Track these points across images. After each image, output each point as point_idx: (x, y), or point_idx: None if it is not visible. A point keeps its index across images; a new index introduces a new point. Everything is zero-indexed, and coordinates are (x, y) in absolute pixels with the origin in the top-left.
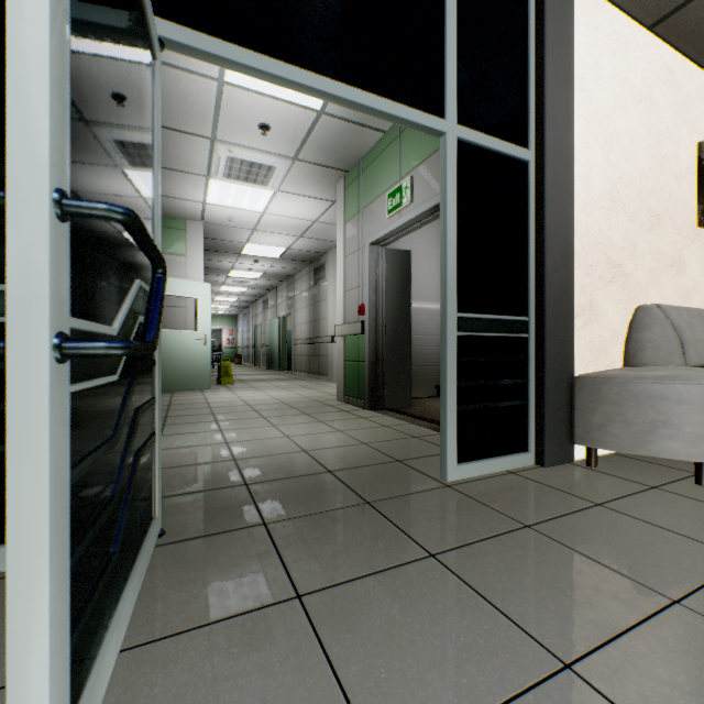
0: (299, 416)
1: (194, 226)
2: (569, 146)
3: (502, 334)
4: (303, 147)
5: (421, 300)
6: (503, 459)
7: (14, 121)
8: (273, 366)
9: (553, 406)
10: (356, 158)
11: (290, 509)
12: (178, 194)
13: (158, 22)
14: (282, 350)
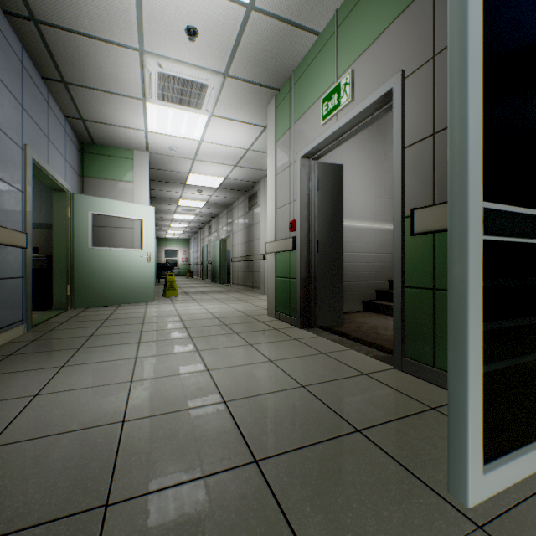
0: (228, 336)
1: (140, 155)
2: None
3: None
4: (233, 60)
5: (349, 219)
6: None
7: None
8: (215, 280)
9: None
10: (288, 72)
11: None
12: (121, 121)
13: None
14: (222, 266)
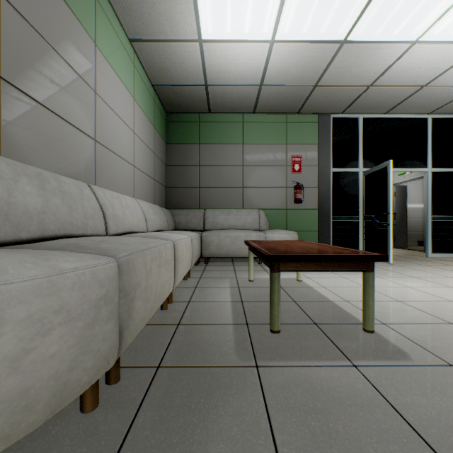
0: None
1: None
2: None
3: (446, 220)
4: None
5: (409, 203)
6: (447, 254)
7: (390, 208)
8: None
9: None
10: None
11: None
12: None
13: (366, 169)
14: None
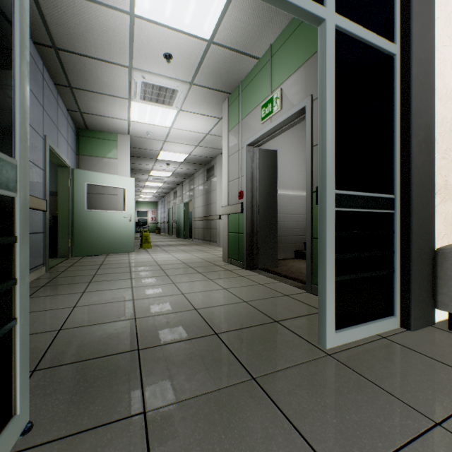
0: (194, 274)
1: (123, 138)
2: (430, 42)
3: (372, 210)
4: (197, 74)
5: (284, 189)
6: (374, 324)
7: None
8: (180, 235)
9: (418, 275)
10: (237, 82)
11: (175, 388)
12: (110, 113)
13: None
14: (186, 224)
